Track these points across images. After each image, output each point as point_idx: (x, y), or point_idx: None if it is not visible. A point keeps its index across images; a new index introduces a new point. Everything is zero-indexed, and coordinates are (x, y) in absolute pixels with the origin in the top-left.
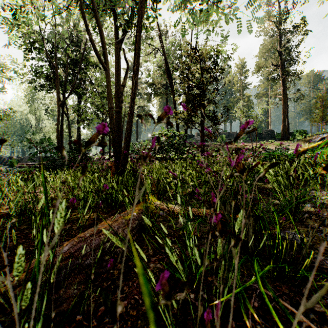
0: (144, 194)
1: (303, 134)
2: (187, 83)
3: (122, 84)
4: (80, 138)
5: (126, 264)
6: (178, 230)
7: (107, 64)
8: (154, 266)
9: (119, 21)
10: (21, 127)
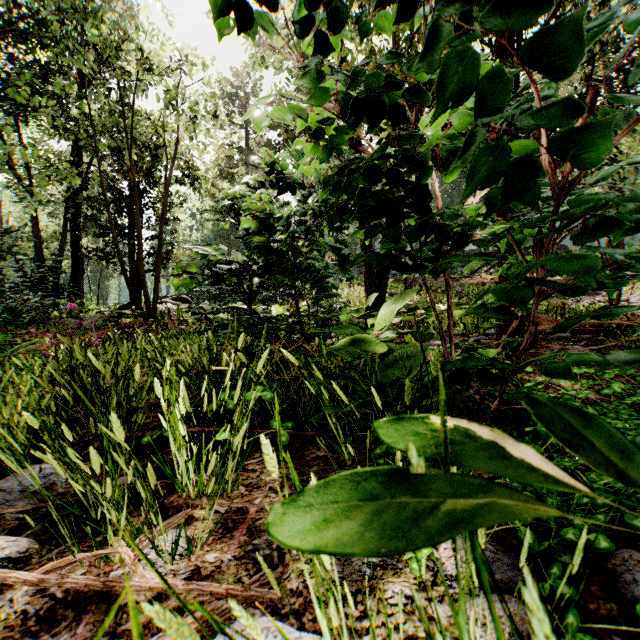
0: None
1: None
2: None
3: None
4: (78, 256)
5: None
6: None
7: None
8: None
9: None
10: None
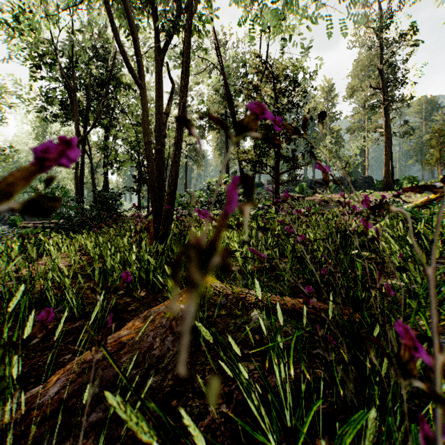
0: None
1: (412, 182)
2: None
3: (165, 111)
4: (107, 187)
5: (168, 403)
6: (252, 333)
7: (143, 80)
8: (215, 410)
9: (160, 21)
10: None
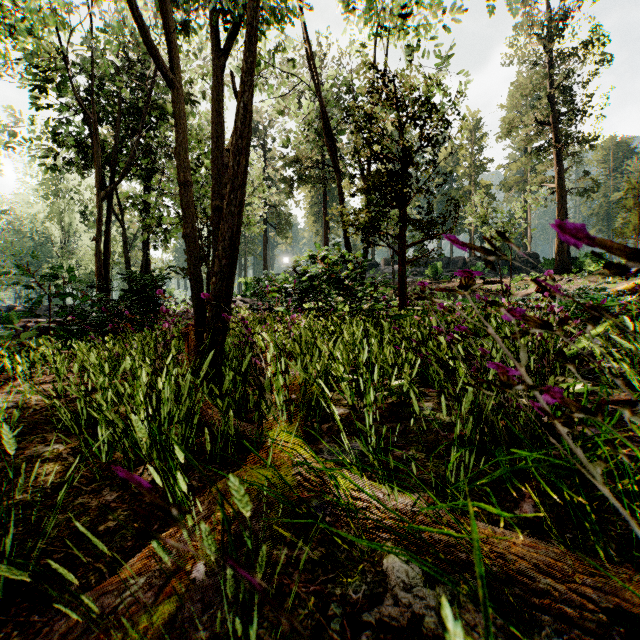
0: (226, 525)
1: (598, 261)
2: (370, 151)
3: (227, 147)
4: (148, 269)
5: None
6: None
7: (177, 74)
8: None
9: None
10: (35, 248)
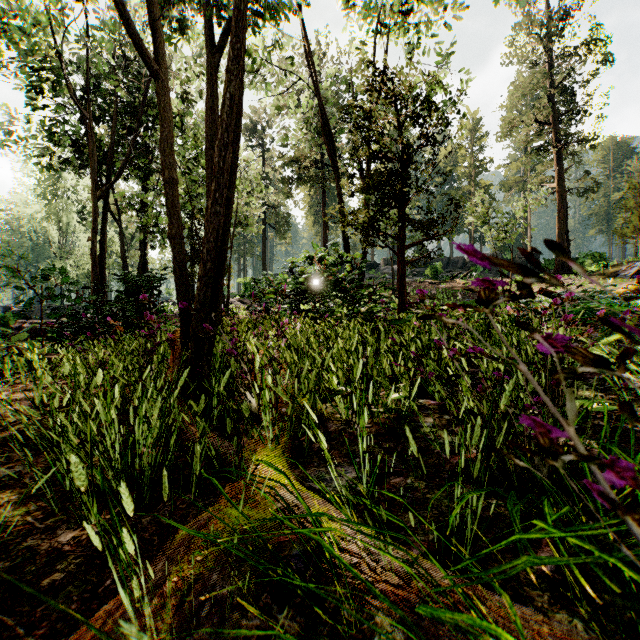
0: None
1: (598, 261)
2: (369, 149)
3: None
4: (146, 269)
5: None
6: None
7: (163, 65)
8: None
9: None
10: (33, 248)
